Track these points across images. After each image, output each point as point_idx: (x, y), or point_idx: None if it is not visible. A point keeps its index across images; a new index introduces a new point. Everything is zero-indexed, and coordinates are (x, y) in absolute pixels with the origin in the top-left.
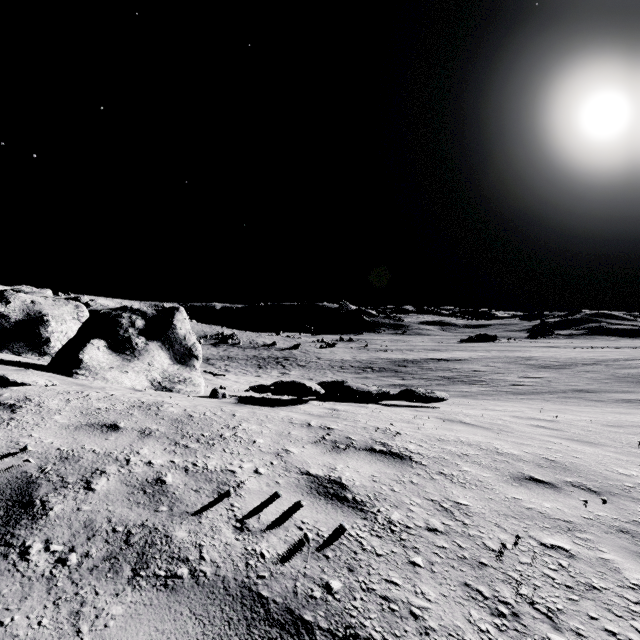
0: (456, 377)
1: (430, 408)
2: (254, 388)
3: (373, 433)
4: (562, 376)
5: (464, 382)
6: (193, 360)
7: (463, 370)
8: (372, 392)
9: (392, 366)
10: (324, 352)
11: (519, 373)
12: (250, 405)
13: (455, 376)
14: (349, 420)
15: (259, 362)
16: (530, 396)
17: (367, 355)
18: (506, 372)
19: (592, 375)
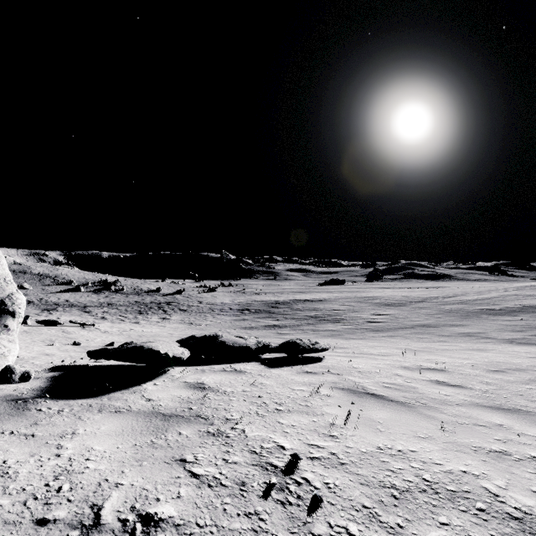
0: (321, 316)
1: (316, 363)
2: (92, 354)
3: (261, 513)
4: (404, 312)
5: (329, 321)
6: (5, 318)
7: (326, 309)
8: (251, 347)
9: (266, 307)
10: (206, 296)
11: (370, 311)
12: (50, 400)
13: (320, 315)
14: (215, 426)
15: (140, 308)
16: (389, 333)
17: (244, 298)
18: (360, 310)
19: (426, 311)
